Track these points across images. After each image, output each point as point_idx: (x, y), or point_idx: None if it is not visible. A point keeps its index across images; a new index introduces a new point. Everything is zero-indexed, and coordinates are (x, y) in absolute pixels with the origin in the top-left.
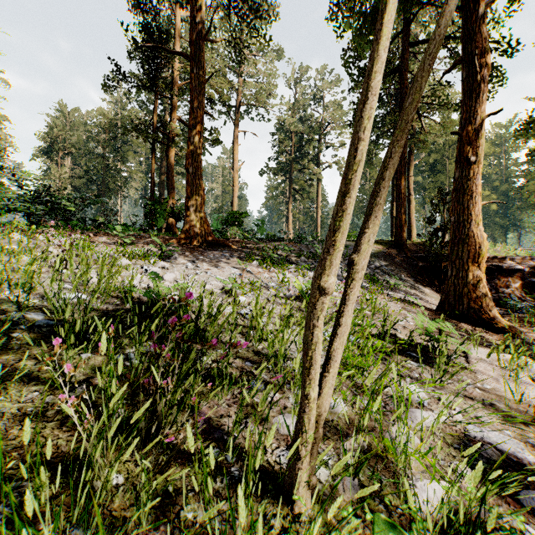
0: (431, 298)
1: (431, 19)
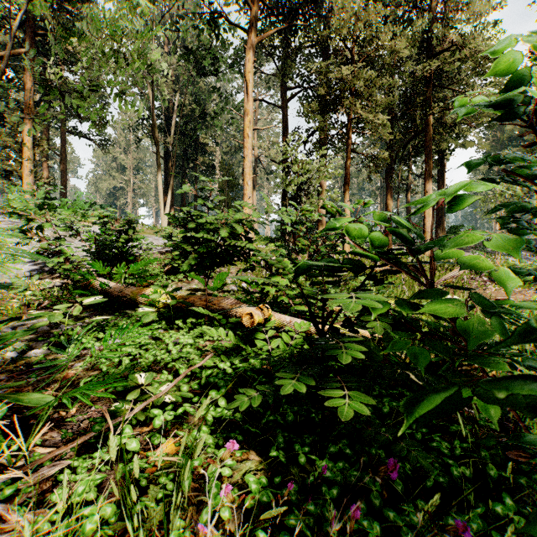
0: None
1: None
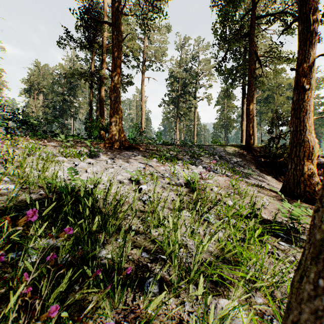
0: (272, 182)
1: (269, 2)
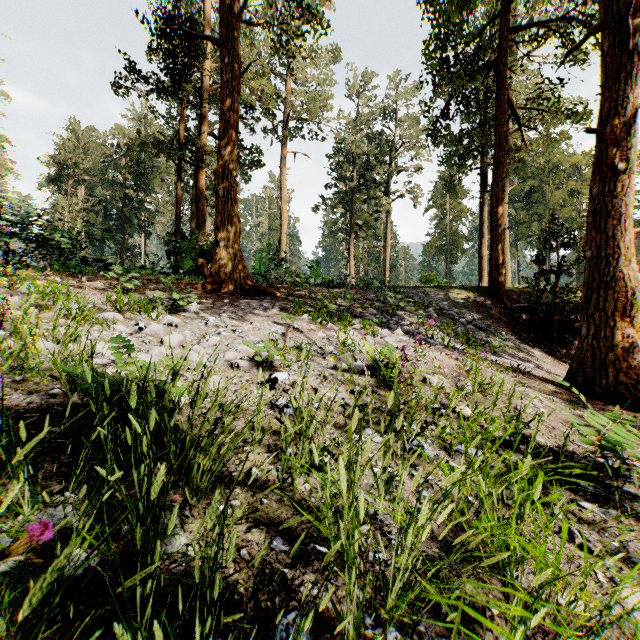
0: (546, 363)
1: None
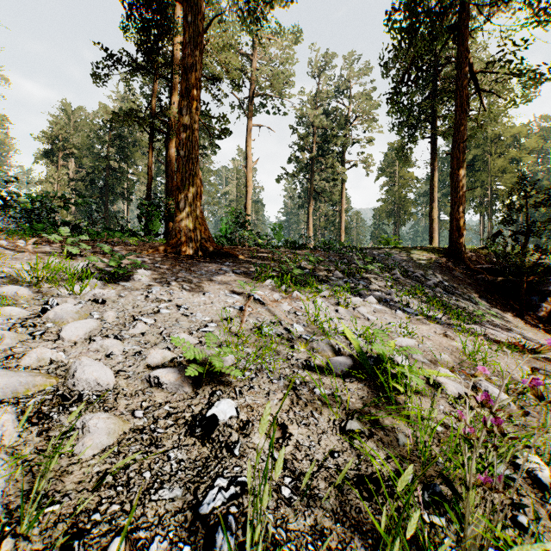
0: (525, 330)
1: None
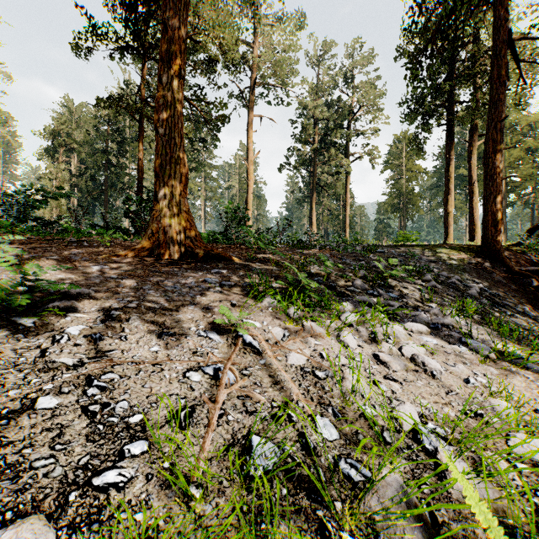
0: None
1: None
